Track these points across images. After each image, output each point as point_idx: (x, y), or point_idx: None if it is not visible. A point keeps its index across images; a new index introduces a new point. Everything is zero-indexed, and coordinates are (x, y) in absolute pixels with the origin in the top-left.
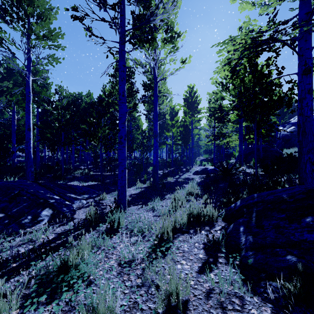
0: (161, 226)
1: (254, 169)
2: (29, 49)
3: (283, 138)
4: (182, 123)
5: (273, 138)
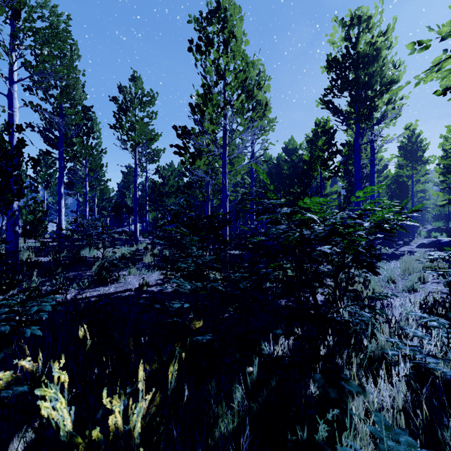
0: (399, 271)
1: None
2: (253, 140)
3: None
4: (394, 177)
5: None
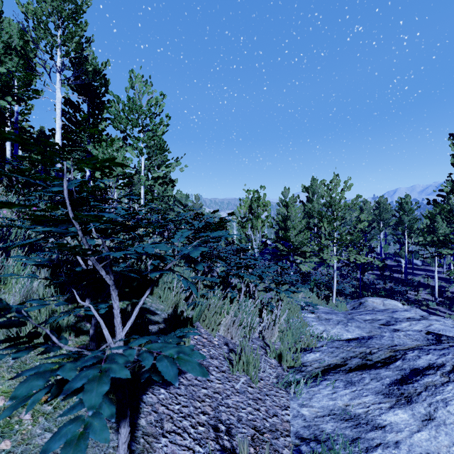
0: None
1: None
2: None
3: None
4: None
5: None
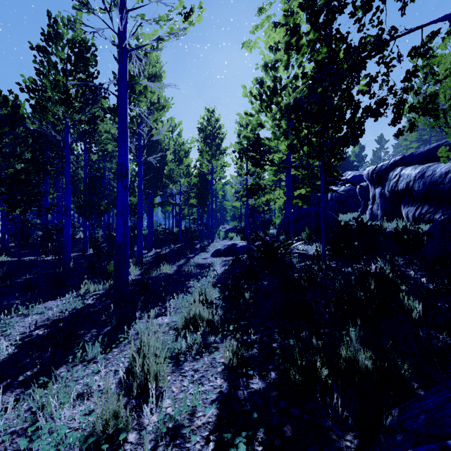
0: None
1: (309, 244)
2: None
3: (337, 198)
4: (198, 171)
5: (319, 200)
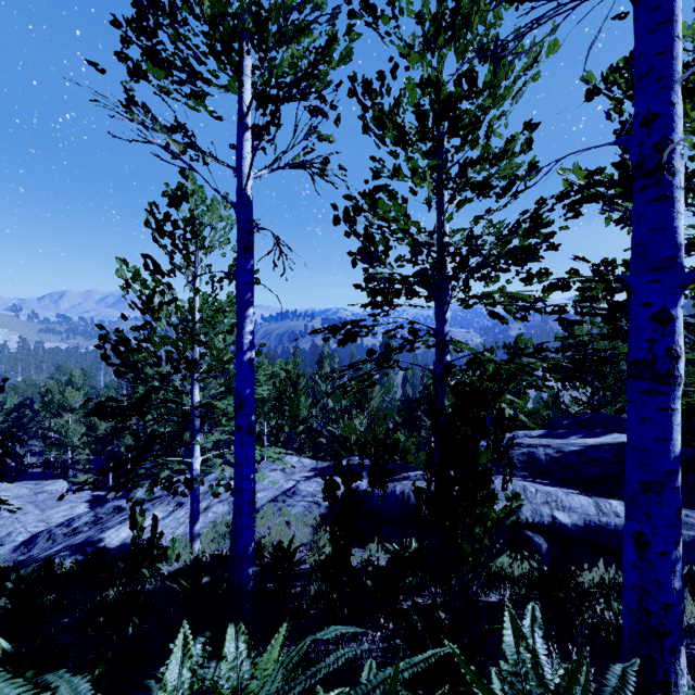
0: None
1: None
2: None
3: None
4: None
5: None
